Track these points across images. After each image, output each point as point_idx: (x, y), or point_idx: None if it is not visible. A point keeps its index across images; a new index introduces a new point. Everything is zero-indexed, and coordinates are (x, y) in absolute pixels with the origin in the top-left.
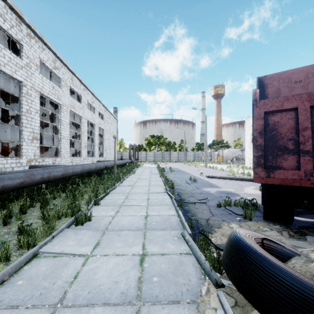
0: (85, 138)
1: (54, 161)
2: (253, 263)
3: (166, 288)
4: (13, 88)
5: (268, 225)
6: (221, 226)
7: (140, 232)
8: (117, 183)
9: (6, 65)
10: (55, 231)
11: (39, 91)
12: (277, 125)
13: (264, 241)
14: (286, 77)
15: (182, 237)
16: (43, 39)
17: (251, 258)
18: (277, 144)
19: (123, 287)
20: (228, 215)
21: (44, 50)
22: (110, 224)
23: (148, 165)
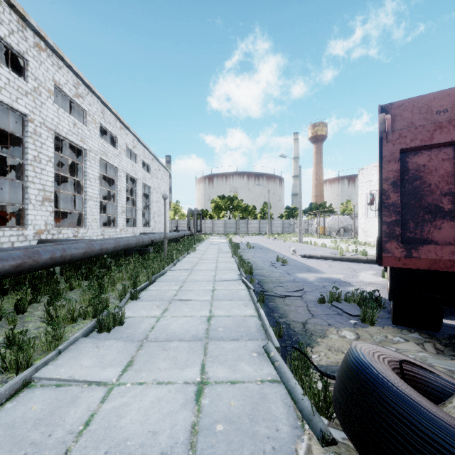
0: (123, 199)
1: (76, 233)
2: (393, 413)
3: (238, 444)
4: (14, 124)
5: (401, 333)
6: (326, 334)
7: (198, 344)
8: (167, 265)
9: (2, 90)
10: (64, 343)
11: (52, 128)
12: (423, 171)
13: (403, 365)
14: (424, 105)
15: (264, 352)
16: (59, 52)
17: (389, 403)
18: (423, 203)
19: (166, 442)
20: (337, 315)
21: (60, 68)
22: (152, 330)
23: (215, 239)
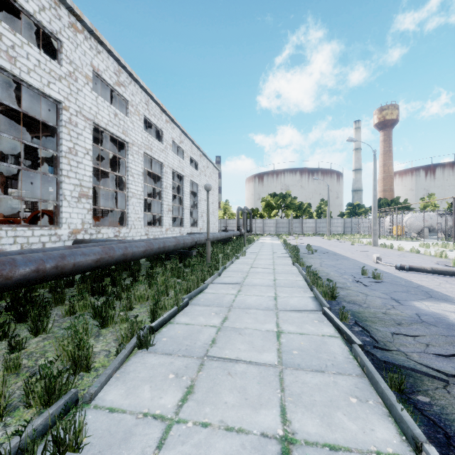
0: (169, 197)
1: (117, 232)
2: None
3: None
4: (52, 115)
5: None
6: None
7: None
8: (210, 275)
9: (31, 72)
10: None
11: (90, 118)
12: None
13: None
14: None
15: None
16: (97, 34)
17: None
18: None
19: None
20: None
21: (100, 53)
22: None
23: (267, 240)
